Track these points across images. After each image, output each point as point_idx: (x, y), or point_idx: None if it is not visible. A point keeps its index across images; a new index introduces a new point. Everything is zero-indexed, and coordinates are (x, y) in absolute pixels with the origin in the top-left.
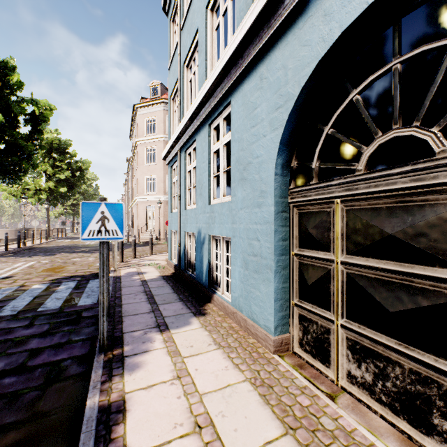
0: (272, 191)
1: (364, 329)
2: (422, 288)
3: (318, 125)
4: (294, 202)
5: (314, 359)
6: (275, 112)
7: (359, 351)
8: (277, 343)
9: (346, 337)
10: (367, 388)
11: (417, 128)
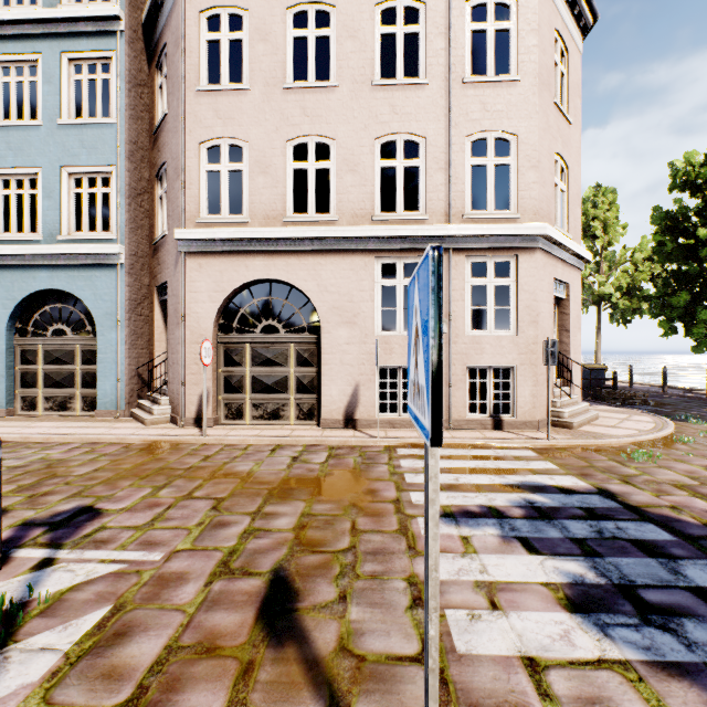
0: (5, 338)
1: (51, 390)
2: (66, 372)
3: (32, 313)
4: (19, 344)
5: (30, 412)
6: (7, 301)
7: (49, 398)
8: (8, 412)
9: (44, 396)
10: (51, 409)
11: (65, 327)
